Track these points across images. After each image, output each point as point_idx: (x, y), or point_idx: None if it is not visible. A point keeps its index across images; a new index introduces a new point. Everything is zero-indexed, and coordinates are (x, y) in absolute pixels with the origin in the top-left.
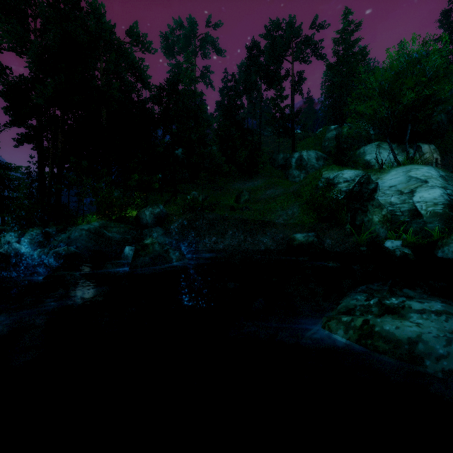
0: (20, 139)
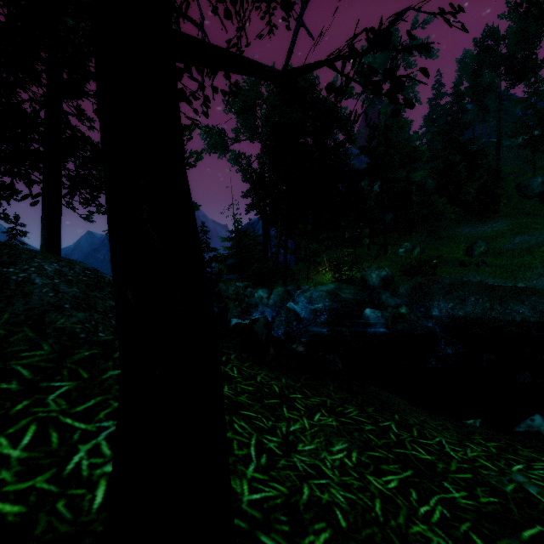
0: (248, 208)
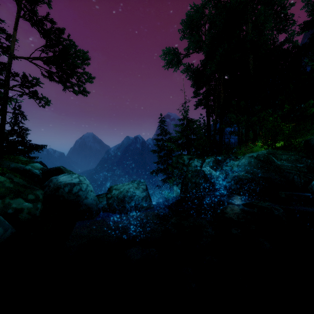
0: (197, 104)
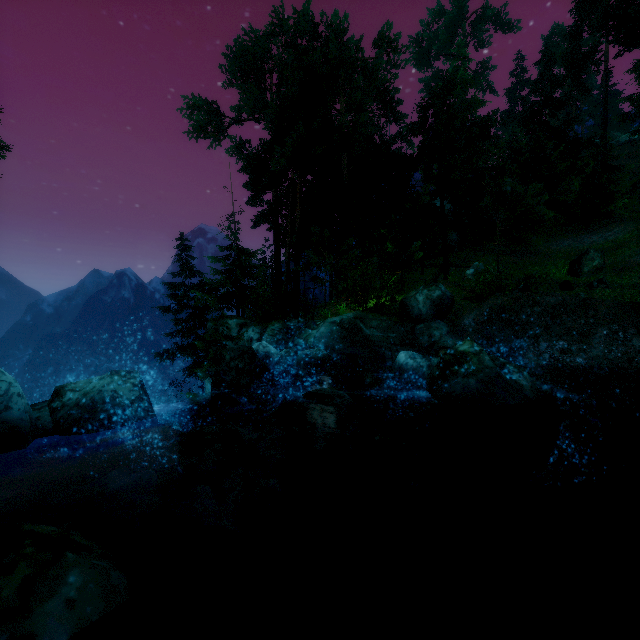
0: (257, 219)
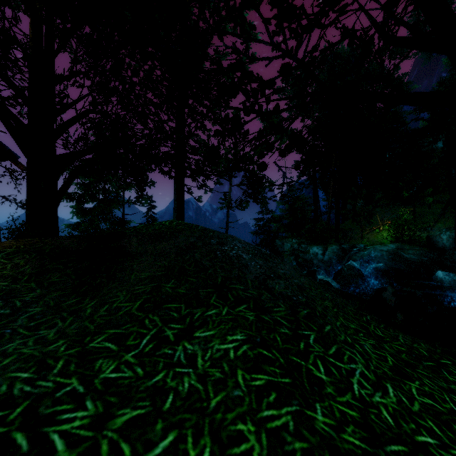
0: (299, 175)
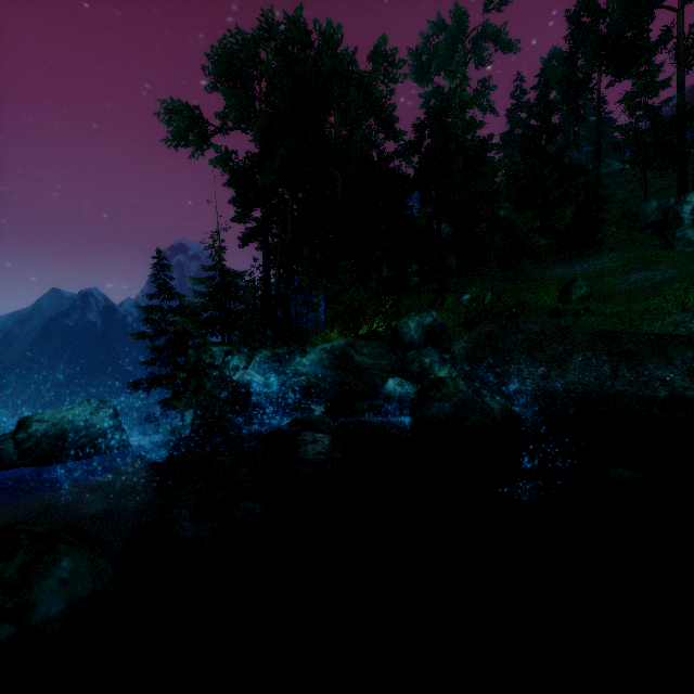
0: (244, 237)
